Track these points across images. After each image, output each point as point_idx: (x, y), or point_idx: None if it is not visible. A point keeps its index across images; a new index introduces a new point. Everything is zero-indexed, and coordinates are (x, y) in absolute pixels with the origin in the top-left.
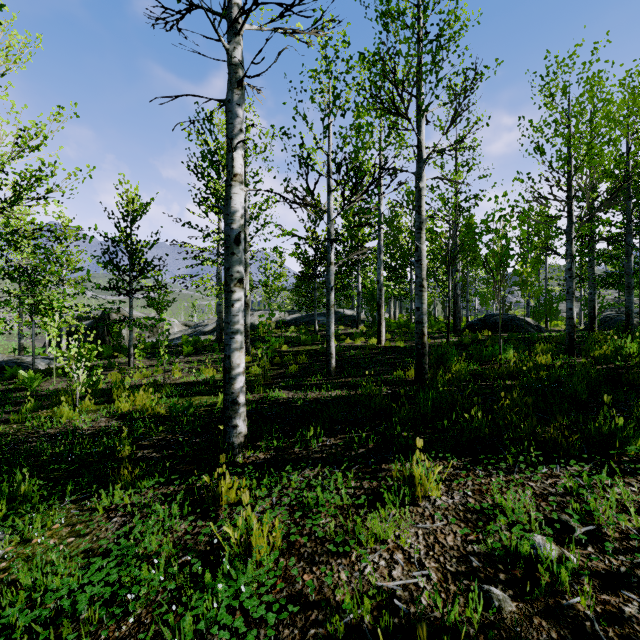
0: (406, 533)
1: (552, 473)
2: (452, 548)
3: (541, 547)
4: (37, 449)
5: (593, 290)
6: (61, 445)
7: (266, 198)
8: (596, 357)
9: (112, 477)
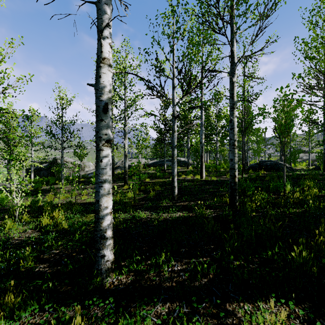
0: None
1: None
2: None
3: None
4: None
5: None
6: None
7: (137, 95)
8: None
9: None
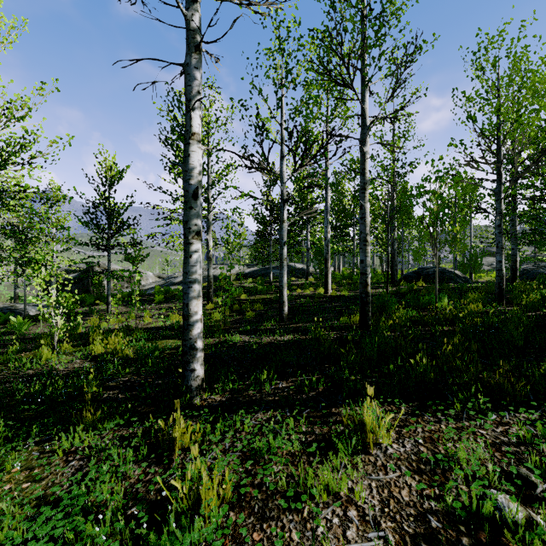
0: (360, 488)
1: (501, 420)
2: (408, 504)
3: (505, 508)
4: (13, 389)
5: (515, 246)
6: (35, 386)
7: (227, 165)
8: (524, 305)
9: (73, 420)
